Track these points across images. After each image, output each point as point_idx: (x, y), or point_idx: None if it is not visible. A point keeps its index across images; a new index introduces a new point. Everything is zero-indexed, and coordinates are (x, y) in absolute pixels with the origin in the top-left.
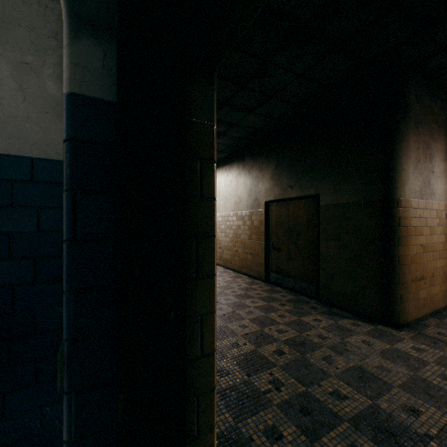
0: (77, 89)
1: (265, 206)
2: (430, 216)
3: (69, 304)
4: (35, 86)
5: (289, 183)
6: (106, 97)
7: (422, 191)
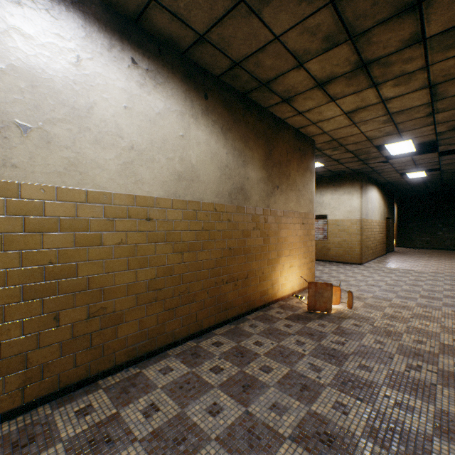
0: None
1: (385, 219)
2: None
3: None
4: None
5: (388, 212)
6: None
7: None
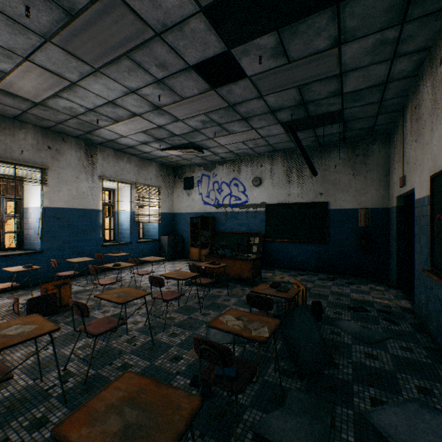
0: (397, 205)
1: None
2: None
3: (396, 231)
4: (378, 193)
5: None
6: (401, 205)
7: None
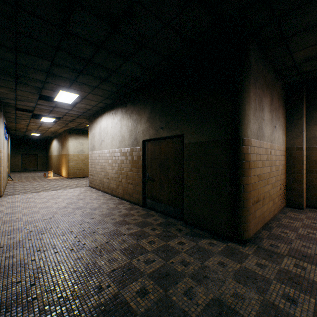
0: None
1: (142, 144)
2: (262, 152)
3: None
4: None
5: (161, 125)
6: None
7: (258, 133)
